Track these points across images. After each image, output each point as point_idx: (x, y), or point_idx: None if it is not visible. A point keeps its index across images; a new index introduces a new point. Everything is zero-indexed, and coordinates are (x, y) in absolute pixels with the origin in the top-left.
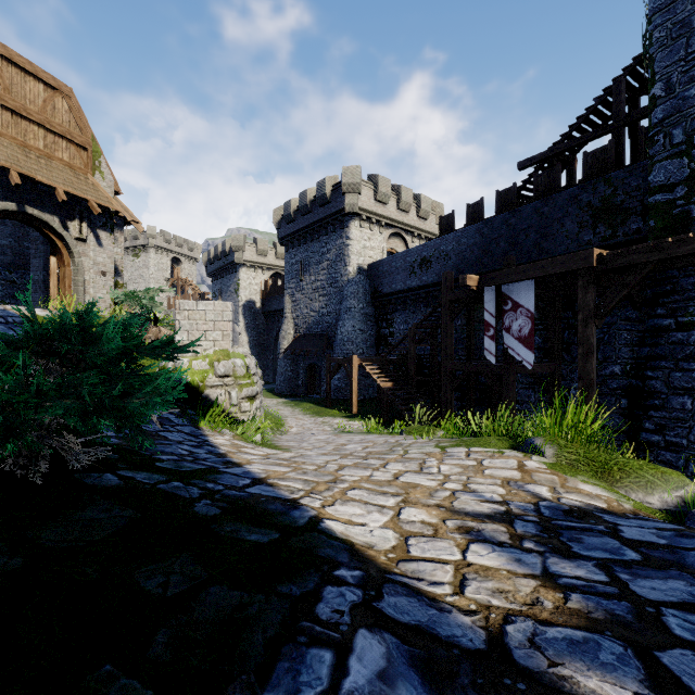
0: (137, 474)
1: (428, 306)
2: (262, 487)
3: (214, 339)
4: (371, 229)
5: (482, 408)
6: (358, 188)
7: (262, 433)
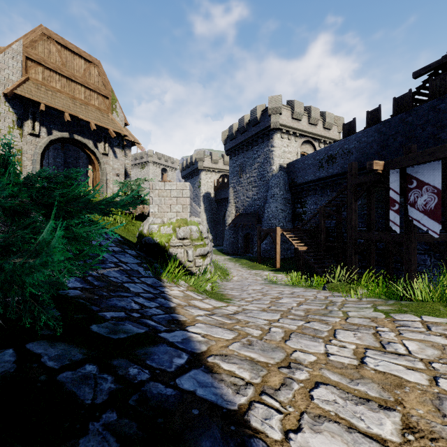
0: (51, 347)
1: (333, 191)
2: (198, 372)
3: (176, 211)
4: (289, 139)
5: (380, 268)
6: (280, 110)
7: (211, 283)
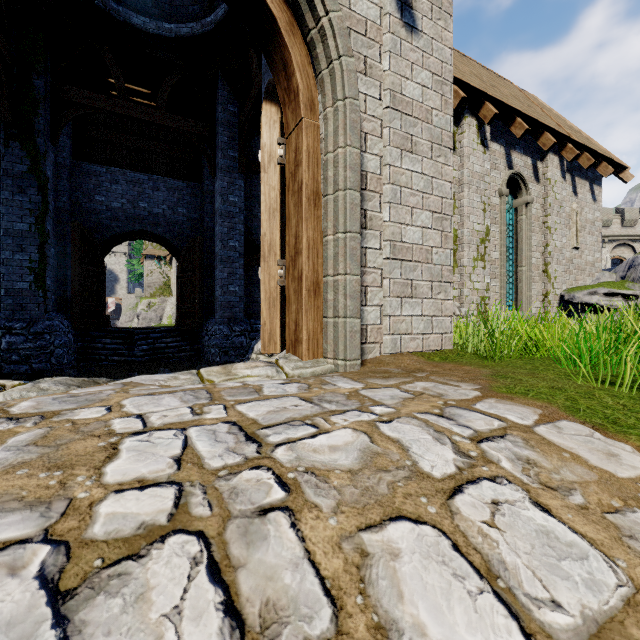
0: None
1: None
2: None
3: None
4: None
5: None
6: None
7: None
